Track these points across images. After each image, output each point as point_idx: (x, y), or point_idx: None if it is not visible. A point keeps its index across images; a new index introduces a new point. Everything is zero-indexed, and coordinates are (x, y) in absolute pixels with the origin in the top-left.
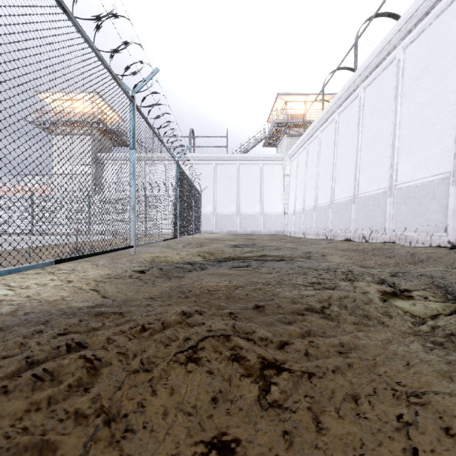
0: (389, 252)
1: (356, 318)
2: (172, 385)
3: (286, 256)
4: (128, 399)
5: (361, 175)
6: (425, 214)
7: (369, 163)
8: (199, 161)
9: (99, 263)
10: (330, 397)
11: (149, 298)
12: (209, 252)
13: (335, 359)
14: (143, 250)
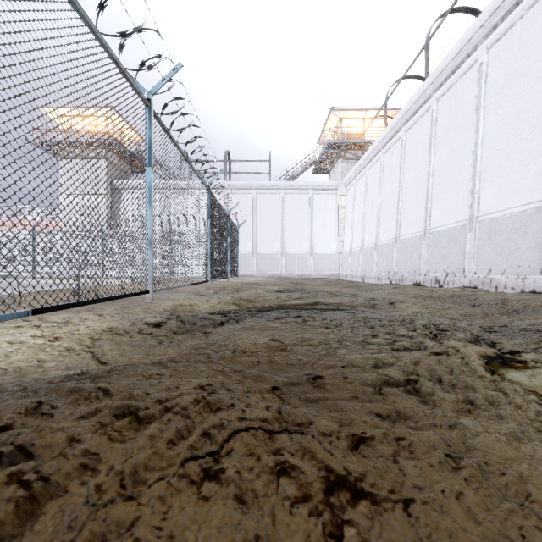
0: (472, 299)
1: (458, 394)
2: (172, 529)
3: (344, 305)
4: None
5: (434, 205)
6: (515, 252)
7: (443, 190)
8: (236, 190)
9: (104, 314)
10: None
11: (157, 365)
12: (247, 299)
13: (443, 468)
14: (164, 297)
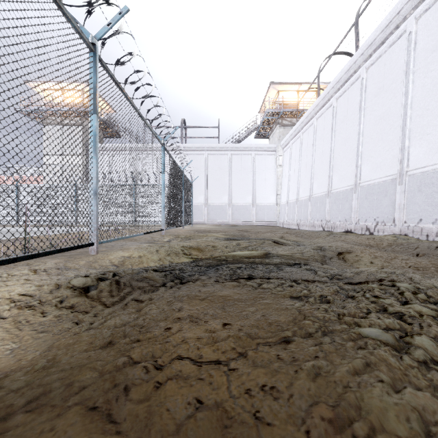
0: (413, 248)
1: None
2: None
3: (296, 256)
4: None
5: (364, 162)
6: None
7: (373, 148)
8: (191, 151)
9: (41, 269)
10: None
11: None
12: (198, 248)
13: None
14: (118, 246)
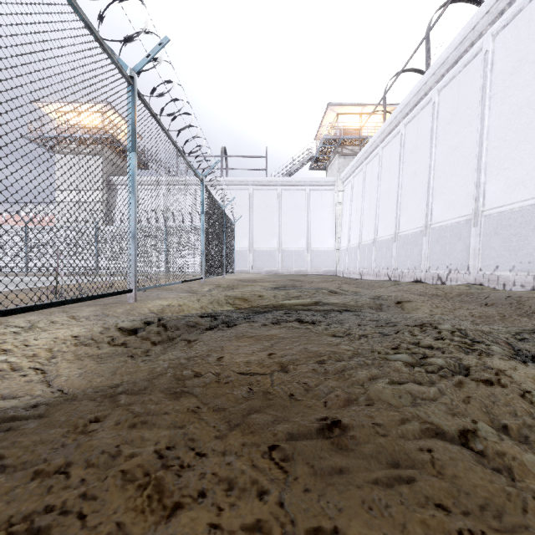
0: (483, 298)
1: None
2: None
3: (348, 305)
4: None
5: (435, 200)
6: (524, 247)
7: (446, 184)
8: (233, 186)
9: (79, 316)
10: None
11: (107, 399)
12: (242, 298)
13: None
14: (153, 295)
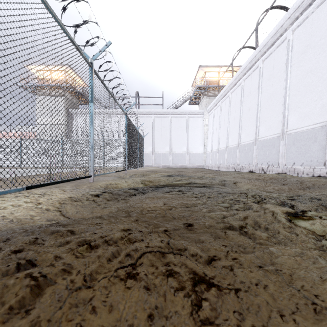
0: (283, 180)
1: (269, 234)
2: (112, 302)
3: (207, 184)
4: (67, 320)
5: (261, 124)
6: (308, 152)
7: (266, 115)
8: (143, 115)
9: (65, 189)
10: (256, 312)
11: (99, 218)
12: (149, 180)
13: (257, 273)
14: (100, 179)
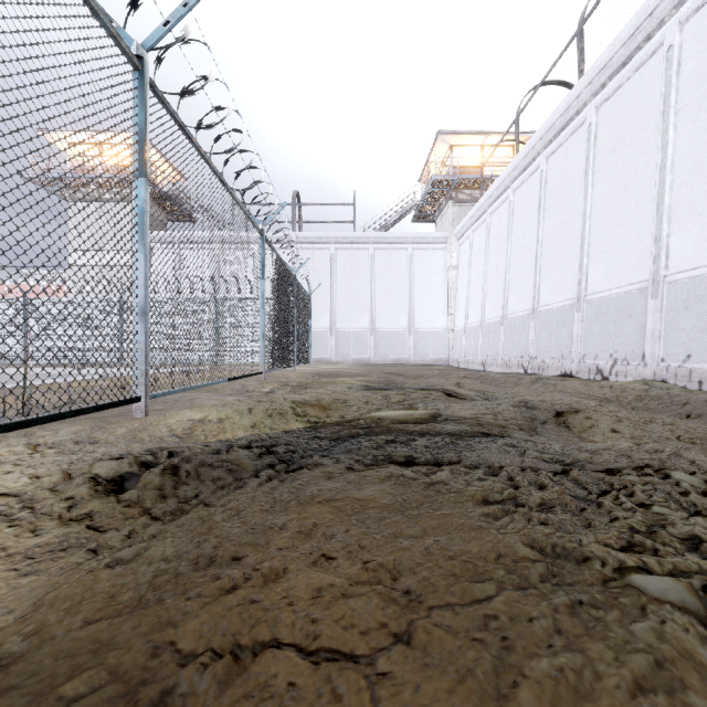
0: (680, 404)
1: None
2: None
3: (485, 420)
4: None
5: (592, 261)
6: None
7: (608, 239)
8: (309, 244)
9: (47, 443)
10: None
11: None
12: (319, 405)
13: None
14: (185, 400)
